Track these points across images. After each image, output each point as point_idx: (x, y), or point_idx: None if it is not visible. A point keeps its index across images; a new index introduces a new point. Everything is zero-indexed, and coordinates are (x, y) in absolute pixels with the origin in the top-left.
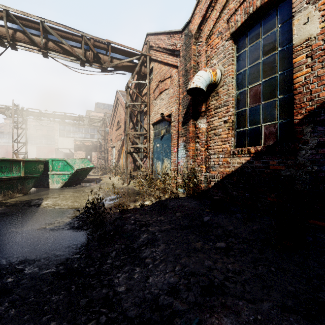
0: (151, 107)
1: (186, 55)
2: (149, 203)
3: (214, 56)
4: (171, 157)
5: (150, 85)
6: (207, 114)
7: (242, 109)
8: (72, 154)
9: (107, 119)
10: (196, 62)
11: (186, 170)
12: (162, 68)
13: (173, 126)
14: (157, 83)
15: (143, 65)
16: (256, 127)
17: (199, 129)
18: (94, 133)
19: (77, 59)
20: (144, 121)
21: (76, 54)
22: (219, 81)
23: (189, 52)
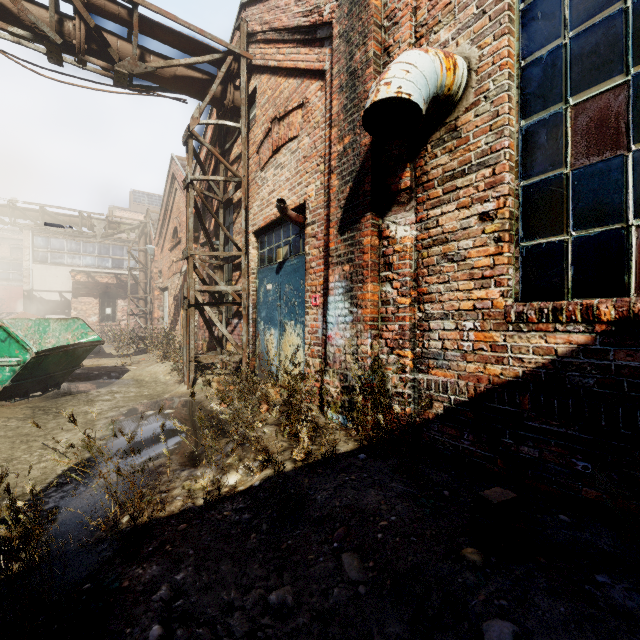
0: (252, 189)
1: (352, 29)
2: (240, 481)
3: (443, 19)
4: (305, 320)
5: (248, 133)
6: (418, 197)
7: (549, 176)
8: (67, 304)
9: (153, 224)
10: (383, 46)
11: (353, 361)
12: (281, 85)
13: (312, 236)
14: (266, 126)
15: (231, 83)
16: (607, 232)
17: (392, 242)
18: (122, 256)
19: (36, 37)
20: (236, 226)
21: (31, 20)
22: (462, 92)
23: (360, 18)
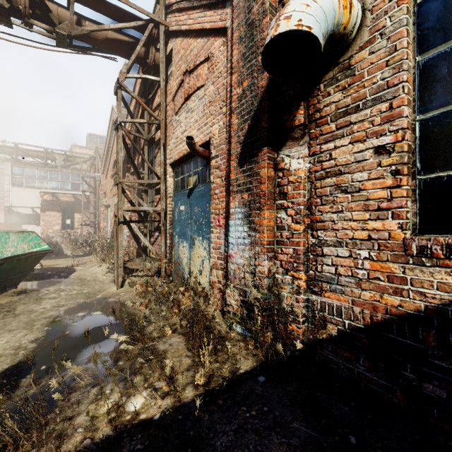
0: (169, 130)
1: None
2: (143, 405)
3: None
4: (210, 237)
5: (166, 86)
6: (311, 132)
7: (451, 109)
8: (37, 217)
9: (100, 158)
10: None
11: (251, 279)
12: (191, 45)
13: (216, 168)
14: (180, 78)
15: (152, 45)
16: None
17: (287, 174)
18: (79, 181)
19: None
20: (157, 159)
21: None
22: (356, 31)
23: None
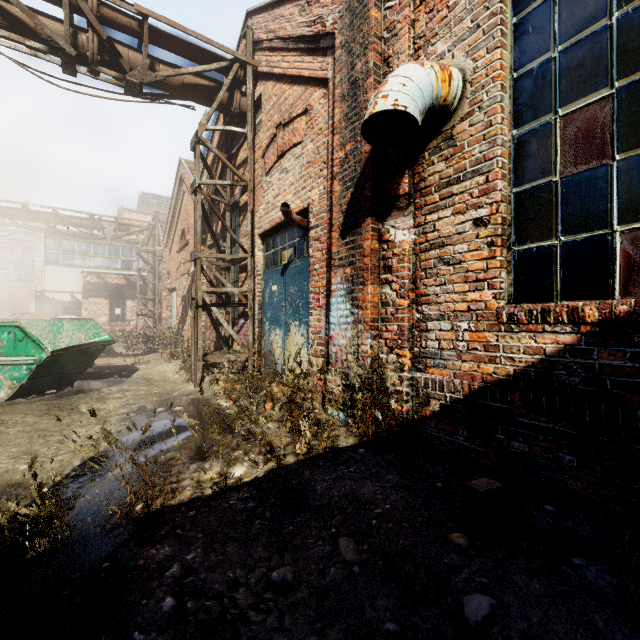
0: (258, 193)
1: (353, 40)
2: (246, 473)
3: (439, 32)
4: (309, 321)
5: (254, 138)
6: (416, 202)
7: (539, 184)
8: (78, 305)
9: (161, 226)
10: (383, 56)
11: (354, 360)
12: (286, 92)
13: (316, 240)
14: (272, 131)
15: (237, 89)
16: (593, 238)
17: (392, 246)
18: (131, 257)
19: (52, 50)
20: (242, 229)
21: (47, 34)
22: (457, 102)
23: (361, 30)
